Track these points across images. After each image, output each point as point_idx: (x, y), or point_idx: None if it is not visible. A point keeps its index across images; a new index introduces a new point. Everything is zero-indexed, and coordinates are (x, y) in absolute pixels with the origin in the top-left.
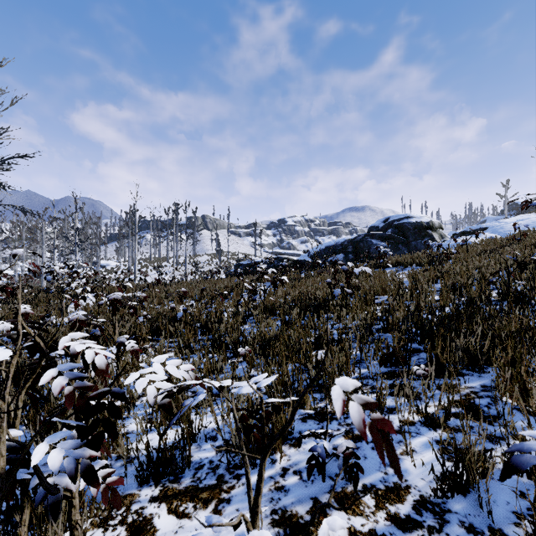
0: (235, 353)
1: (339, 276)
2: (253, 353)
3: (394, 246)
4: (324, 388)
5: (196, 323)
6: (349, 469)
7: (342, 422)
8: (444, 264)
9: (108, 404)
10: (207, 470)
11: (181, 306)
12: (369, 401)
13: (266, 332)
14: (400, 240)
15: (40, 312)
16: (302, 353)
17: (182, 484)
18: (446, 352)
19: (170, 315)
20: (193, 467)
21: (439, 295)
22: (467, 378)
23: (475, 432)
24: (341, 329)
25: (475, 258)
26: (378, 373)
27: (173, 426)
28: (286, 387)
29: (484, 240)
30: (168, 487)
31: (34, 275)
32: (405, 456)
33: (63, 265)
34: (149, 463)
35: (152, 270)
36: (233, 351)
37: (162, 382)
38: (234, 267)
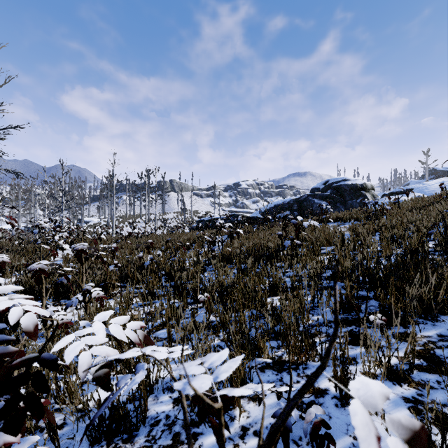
0: (195, 300)
1: (287, 230)
2: (211, 301)
3: (333, 205)
4: (282, 337)
5: (161, 271)
6: (319, 442)
7: (301, 373)
8: (380, 219)
9: (34, 374)
10: (162, 427)
11: (149, 255)
12: (417, 430)
13: (224, 280)
14: (338, 200)
15: (26, 261)
16: (258, 300)
17: (136, 444)
18: (401, 301)
19: (138, 263)
20: (148, 423)
21: (378, 246)
22: (422, 327)
23: (443, 388)
24: (292, 277)
25: (408, 213)
26: (331, 321)
27: (132, 375)
28: (244, 334)
29: (413, 199)
30: (121, 447)
31: (12, 228)
32: (373, 416)
33: (48, 220)
34: (101, 422)
35: (128, 225)
36: (193, 297)
37: (101, 346)
38: (197, 223)
